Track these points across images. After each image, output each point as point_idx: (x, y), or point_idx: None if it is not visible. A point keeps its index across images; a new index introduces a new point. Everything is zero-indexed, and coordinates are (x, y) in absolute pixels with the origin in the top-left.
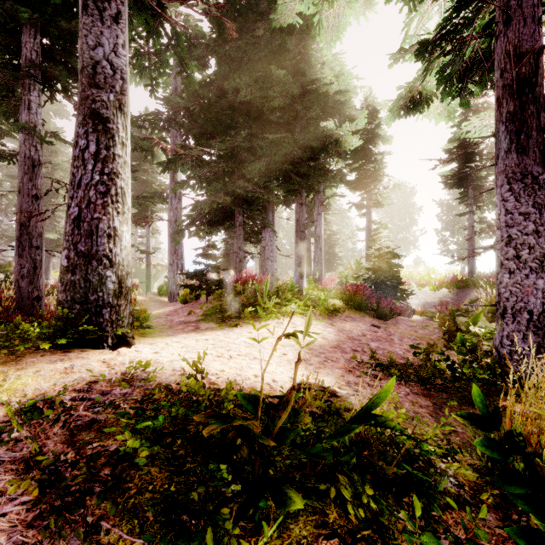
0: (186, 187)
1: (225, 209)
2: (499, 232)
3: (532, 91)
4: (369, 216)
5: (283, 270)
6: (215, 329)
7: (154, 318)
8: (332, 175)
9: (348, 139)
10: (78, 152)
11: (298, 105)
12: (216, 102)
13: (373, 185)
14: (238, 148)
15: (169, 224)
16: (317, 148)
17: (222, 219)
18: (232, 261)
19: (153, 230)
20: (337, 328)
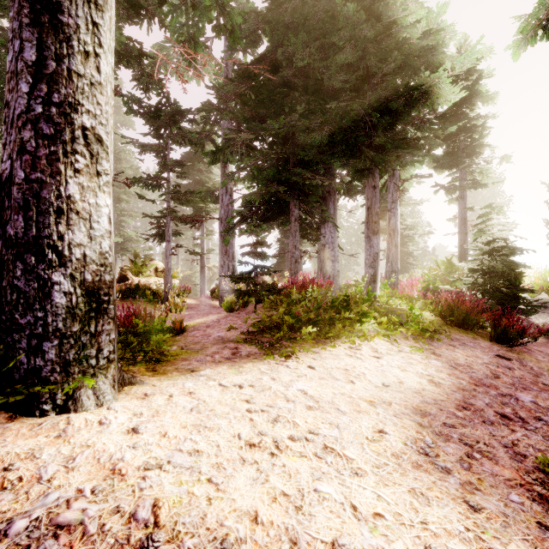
0: (236, 180)
1: (278, 202)
2: None
3: None
4: (463, 201)
5: (343, 272)
6: (258, 358)
7: (191, 331)
8: (417, 147)
9: (445, 90)
10: (11, 63)
11: (371, 56)
12: (269, 80)
13: (470, 160)
14: (293, 130)
15: (219, 223)
16: (396, 112)
17: (276, 214)
18: (287, 263)
19: (207, 231)
20: (445, 361)
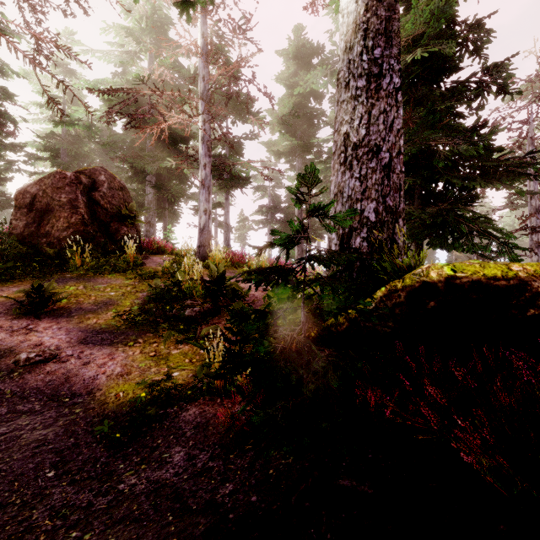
0: None
1: None
2: None
3: None
4: None
5: None
6: None
7: None
8: None
9: None
10: None
11: None
12: None
13: None
14: None
15: None
16: None
17: None
18: None
19: None
20: None
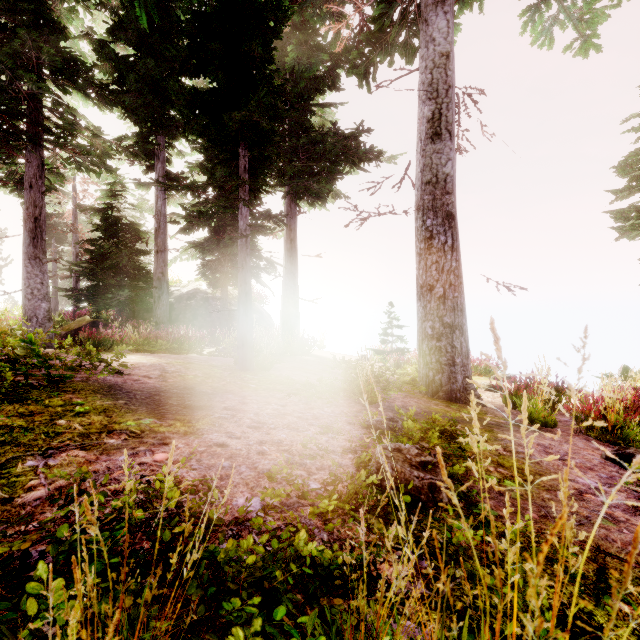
0: None
1: None
2: (26, 281)
3: (40, 223)
4: None
5: None
6: None
7: None
8: None
9: None
10: None
11: None
12: None
13: None
14: None
15: None
16: None
17: None
18: None
19: None
20: None
